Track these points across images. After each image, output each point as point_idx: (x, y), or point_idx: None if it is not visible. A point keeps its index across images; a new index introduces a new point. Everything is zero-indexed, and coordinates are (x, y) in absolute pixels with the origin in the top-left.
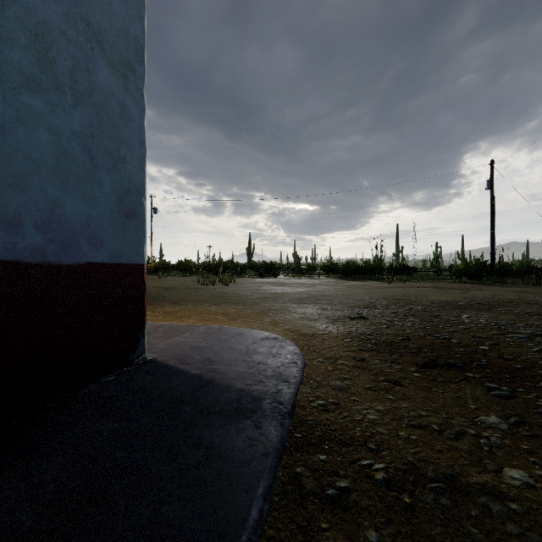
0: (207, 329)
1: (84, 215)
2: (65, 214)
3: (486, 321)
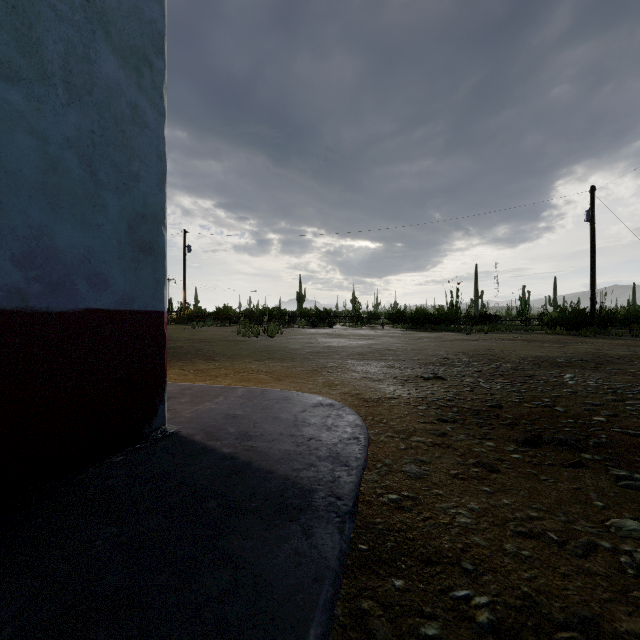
0: (247, 391)
1: (82, 247)
2: (55, 245)
3: (596, 383)
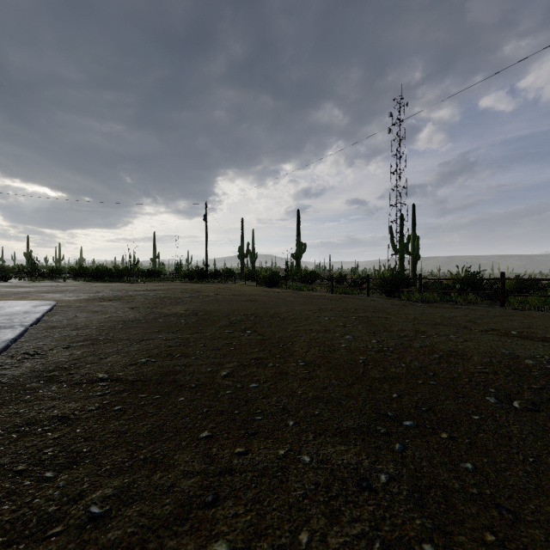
0: None
1: None
2: None
3: (143, 293)
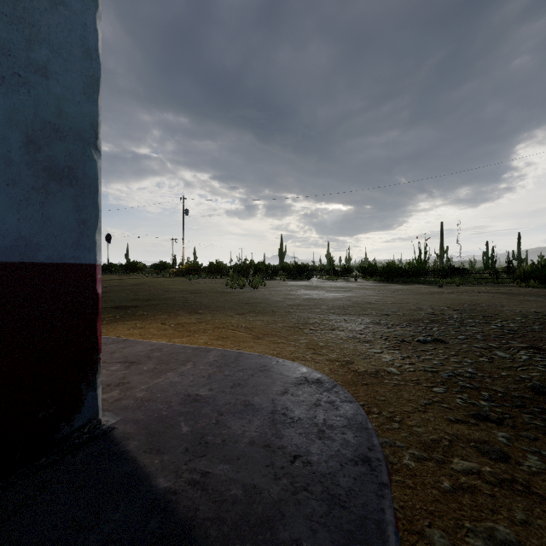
0: (220, 356)
1: None
2: None
3: None
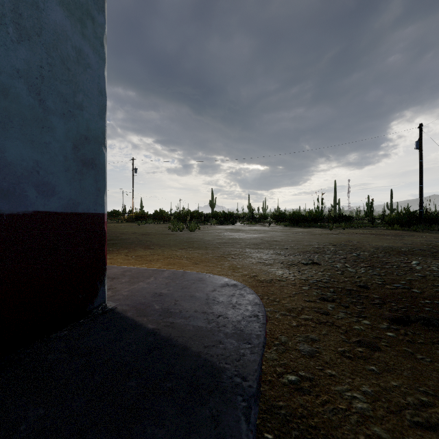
0: (171, 273)
1: (31, 161)
2: (6, 158)
3: (438, 268)
